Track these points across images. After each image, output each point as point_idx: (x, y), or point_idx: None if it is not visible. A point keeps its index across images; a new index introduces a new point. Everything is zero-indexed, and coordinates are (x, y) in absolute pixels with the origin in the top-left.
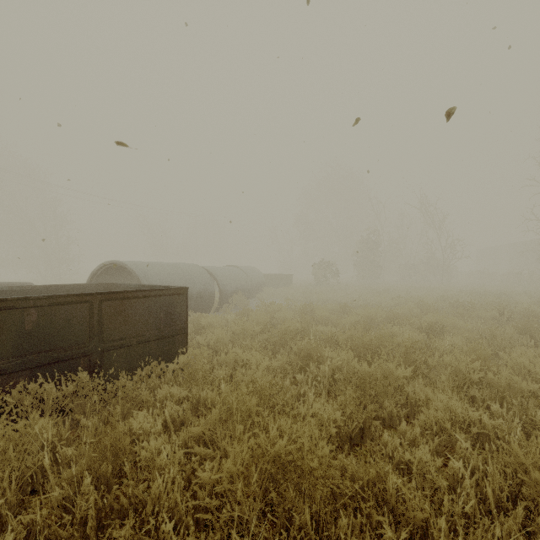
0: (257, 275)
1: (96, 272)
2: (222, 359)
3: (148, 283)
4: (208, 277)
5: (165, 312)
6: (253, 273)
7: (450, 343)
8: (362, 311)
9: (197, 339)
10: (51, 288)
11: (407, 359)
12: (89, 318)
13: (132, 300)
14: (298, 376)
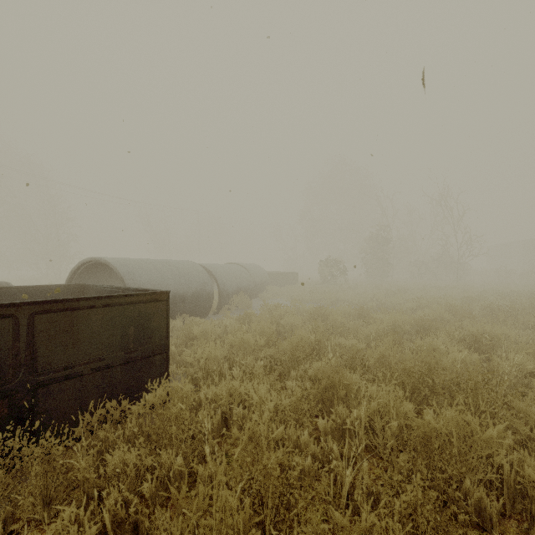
0: (261, 273)
1: (76, 270)
2: (211, 393)
3: (134, 284)
4: (206, 275)
5: (136, 325)
6: (256, 271)
7: (517, 366)
8: (385, 317)
9: (187, 354)
10: (2, 292)
11: (475, 397)
12: (11, 340)
13: (84, 311)
14: (319, 422)
